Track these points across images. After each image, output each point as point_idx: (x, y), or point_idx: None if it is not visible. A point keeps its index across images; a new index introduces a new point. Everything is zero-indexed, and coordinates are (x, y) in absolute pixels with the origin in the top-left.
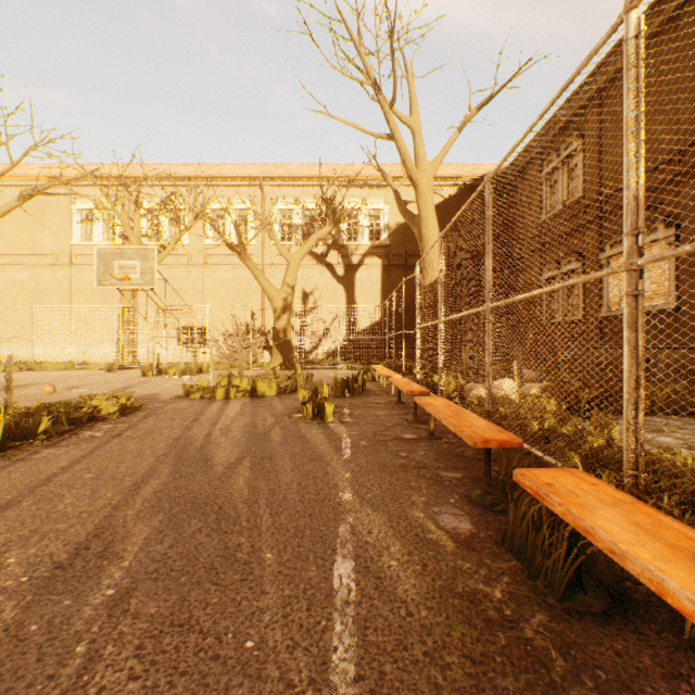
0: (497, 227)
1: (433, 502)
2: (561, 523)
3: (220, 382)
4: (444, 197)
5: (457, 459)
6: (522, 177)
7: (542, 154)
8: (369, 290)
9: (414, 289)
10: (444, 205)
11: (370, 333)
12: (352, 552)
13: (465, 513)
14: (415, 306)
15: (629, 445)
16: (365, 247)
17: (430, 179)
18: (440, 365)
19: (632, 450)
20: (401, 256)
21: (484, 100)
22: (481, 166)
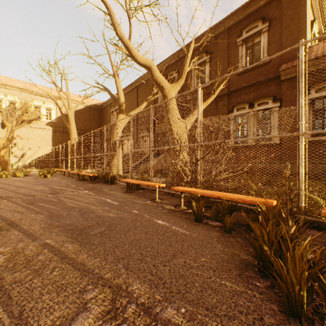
0: (99, 122)
1: (72, 180)
2: (83, 176)
3: (1, 173)
4: (79, 108)
5: (76, 178)
6: (106, 109)
7: (111, 105)
8: (46, 139)
9: (67, 140)
10: (79, 111)
11: (49, 157)
12: (64, 181)
13: (76, 180)
14: (67, 147)
15: (92, 171)
16: (44, 121)
17: (73, 112)
18: (75, 166)
19: (92, 172)
20: (61, 127)
21: (90, 94)
22: (93, 100)
